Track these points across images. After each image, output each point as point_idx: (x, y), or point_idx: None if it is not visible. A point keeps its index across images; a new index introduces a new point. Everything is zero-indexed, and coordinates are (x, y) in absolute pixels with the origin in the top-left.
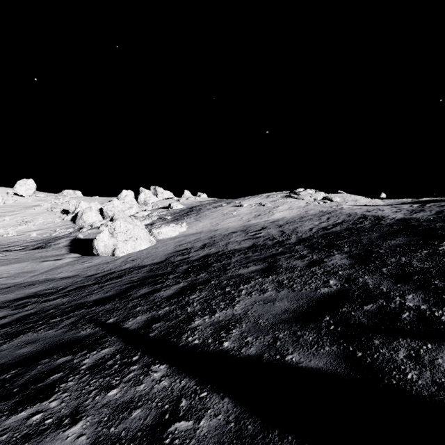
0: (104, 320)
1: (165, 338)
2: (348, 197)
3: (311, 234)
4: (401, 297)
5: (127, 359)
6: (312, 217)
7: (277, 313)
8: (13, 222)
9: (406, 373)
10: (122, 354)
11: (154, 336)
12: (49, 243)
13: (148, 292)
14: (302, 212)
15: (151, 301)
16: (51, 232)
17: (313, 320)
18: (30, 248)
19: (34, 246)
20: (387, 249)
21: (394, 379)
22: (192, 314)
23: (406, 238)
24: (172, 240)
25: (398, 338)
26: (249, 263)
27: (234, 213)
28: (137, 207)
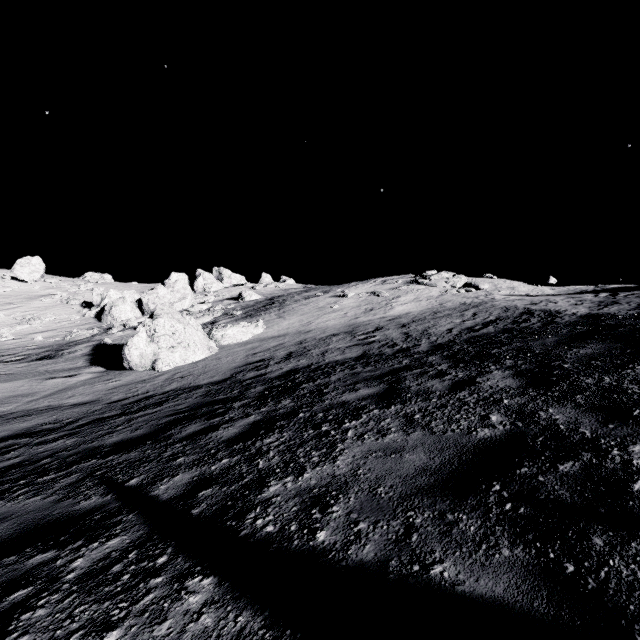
0: (123, 480)
1: (218, 519)
2: (500, 284)
3: (451, 338)
4: (621, 450)
5: (147, 563)
6: (450, 312)
7: (409, 476)
8: (10, 319)
9: None
10: (141, 552)
11: (198, 515)
12: (61, 350)
13: (199, 430)
14: (434, 305)
15: (203, 447)
16: (65, 334)
17: (472, 491)
18: (33, 358)
19: (38, 355)
20: (576, 362)
21: None
22: (266, 473)
23: (602, 344)
24: (242, 347)
25: (638, 534)
26: (359, 383)
27: (335, 307)
28: (192, 298)
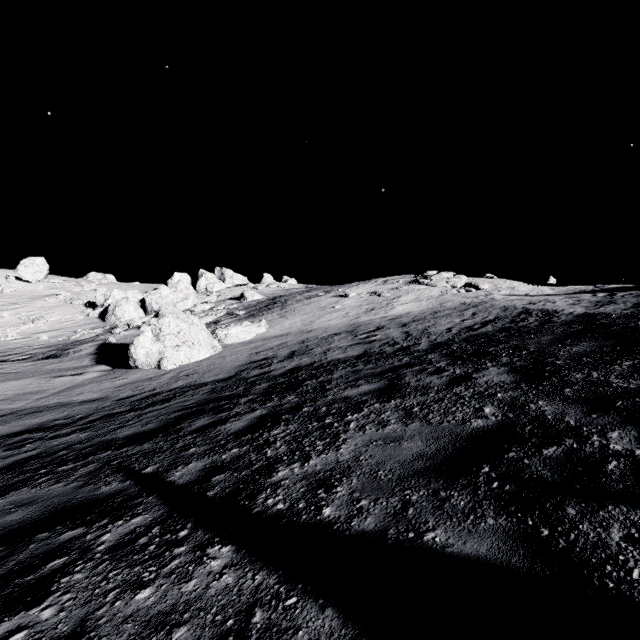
0: (139, 468)
1: (232, 499)
2: (501, 284)
3: (450, 337)
4: (601, 436)
5: (170, 536)
6: (450, 312)
7: (406, 461)
8: (15, 319)
9: (629, 569)
10: (163, 527)
11: (213, 497)
12: (66, 349)
13: (208, 424)
14: (435, 305)
15: (212, 438)
16: (70, 334)
17: (463, 473)
18: (39, 357)
19: (44, 354)
20: (568, 359)
21: (610, 580)
22: (274, 460)
23: (594, 342)
24: (245, 346)
25: (606, 505)
26: (360, 380)
27: (336, 307)
28: (195, 298)
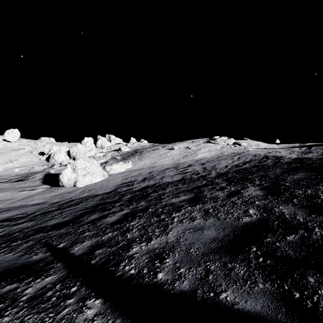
0: (56, 244)
1: (105, 266)
2: (251, 143)
3: (227, 170)
4: (320, 228)
5: (66, 290)
6: (226, 157)
7: (207, 242)
8: (2, 161)
9: None
10: (62, 284)
11: (94, 264)
12: (28, 176)
13: (97, 218)
14: (218, 153)
15: (98, 226)
16: (30, 168)
17: (241, 251)
18: (13, 181)
19: (16, 179)
20: (292, 182)
21: None
22: (131, 241)
23: (305, 173)
24: (120, 175)
25: None
26: (180, 193)
27: (168, 154)
28: (95, 150)
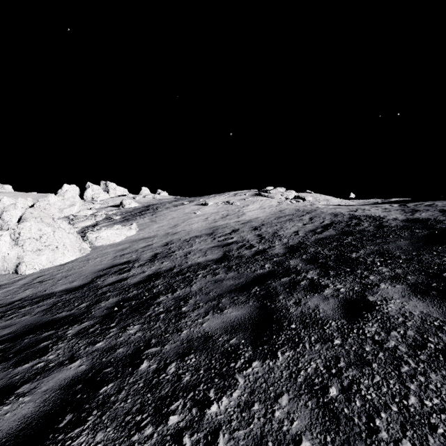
0: None
1: None
2: (318, 197)
3: (301, 240)
4: None
5: None
6: (291, 217)
7: None
8: None
9: None
10: None
11: None
12: None
13: None
14: (276, 211)
15: None
16: None
17: None
18: None
19: None
20: None
21: None
22: None
23: None
24: (113, 248)
25: None
26: (223, 297)
27: (198, 213)
28: (81, 205)
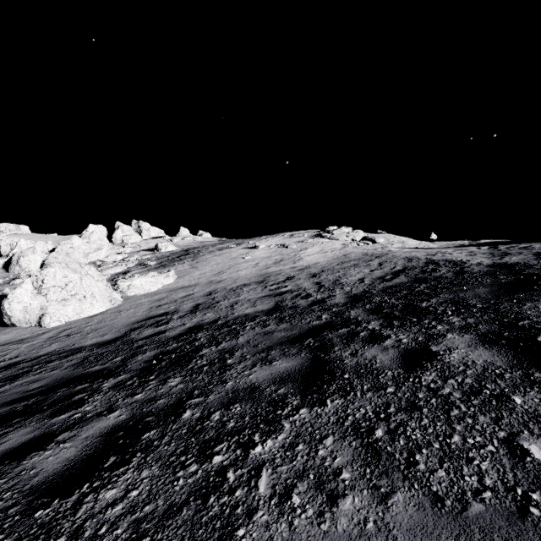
0: None
1: None
2: (392, 238)
3: (366, 288)
4: None
5: None
6: (356, 262)
7: None
8: None
9: None
10: None
11: None
12: None
13: (17, 447)
14: (339, 256)
15: None
16: None
17: None
18: None
19: None
20: None
21: None
22: None
23: None
24: (148, 298)
25: None
26: (273, 349)
27: (247, 257)
28: (109, 249)
